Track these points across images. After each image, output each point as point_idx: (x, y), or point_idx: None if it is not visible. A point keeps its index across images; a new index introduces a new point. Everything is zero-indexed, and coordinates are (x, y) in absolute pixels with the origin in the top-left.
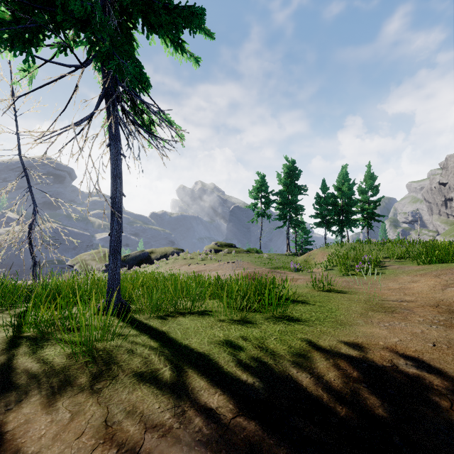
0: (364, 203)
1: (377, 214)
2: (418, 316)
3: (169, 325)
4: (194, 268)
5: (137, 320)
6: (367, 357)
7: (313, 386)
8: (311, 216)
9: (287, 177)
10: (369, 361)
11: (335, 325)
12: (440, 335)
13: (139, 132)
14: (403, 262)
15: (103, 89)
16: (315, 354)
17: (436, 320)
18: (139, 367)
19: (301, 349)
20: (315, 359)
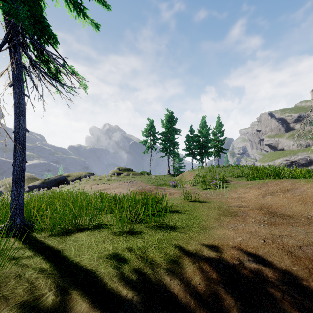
0: (216, 141)
1: (223, 148)
2: (251, 218)
3: (65, 243)
4: (101, 187)
5: (36, 240)
6: (222, 257)
7: (183, 293)
8: (183, 149)
9: (168, 123)
10: (224, 261)
11: (199, 230)
12: (267, 232)
13: (44, 77)
14: (239, 179)
15: (6, 34)
16: (184, 259)
17: (262, 220)
18: (22, 295)
19: (174, 255)
20: (184, 264)
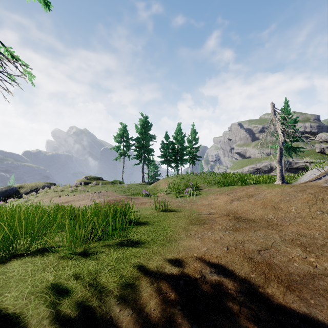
0: (191, 148)
1: (197, 156)
2: (218, 225)
3: None
4: (63, 199)
5: None
6: (184, 272)
7: (133, 326)
8: (158, 156)
9: (142, 128)
10: (186, 276)
11: (164, 242)
12: (231, 238)
13: None
14: (211, 186)
15: None
16: (142, 280)
17: (228, 226)
18: None
19: (131, 277)
20: (141, 286)
